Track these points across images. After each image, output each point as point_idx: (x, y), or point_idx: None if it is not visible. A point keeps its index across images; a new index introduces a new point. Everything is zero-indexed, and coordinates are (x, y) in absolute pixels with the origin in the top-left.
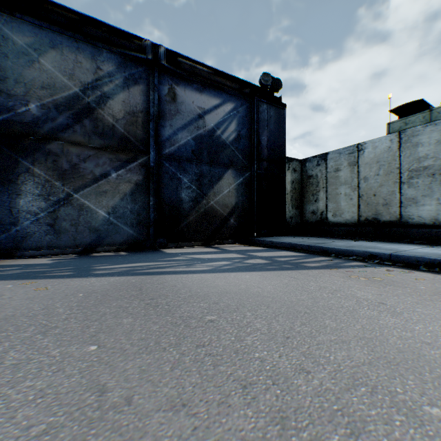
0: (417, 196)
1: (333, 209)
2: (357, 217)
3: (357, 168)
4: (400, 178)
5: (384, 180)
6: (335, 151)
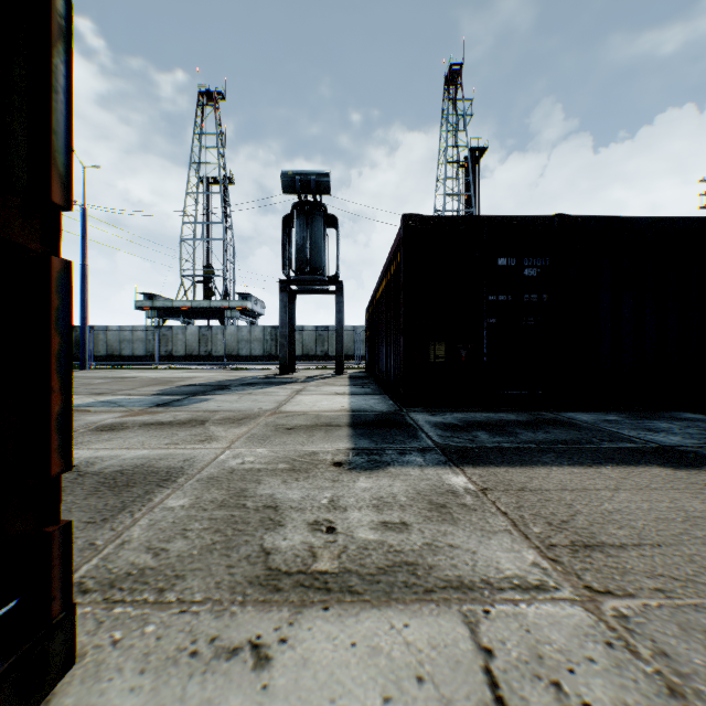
0: (126, 347)
1: (98, 350)
2: (108, 354)
3: (108, 335)
4: (121, 341)
5: (117, 341)
6: (99, 326)
